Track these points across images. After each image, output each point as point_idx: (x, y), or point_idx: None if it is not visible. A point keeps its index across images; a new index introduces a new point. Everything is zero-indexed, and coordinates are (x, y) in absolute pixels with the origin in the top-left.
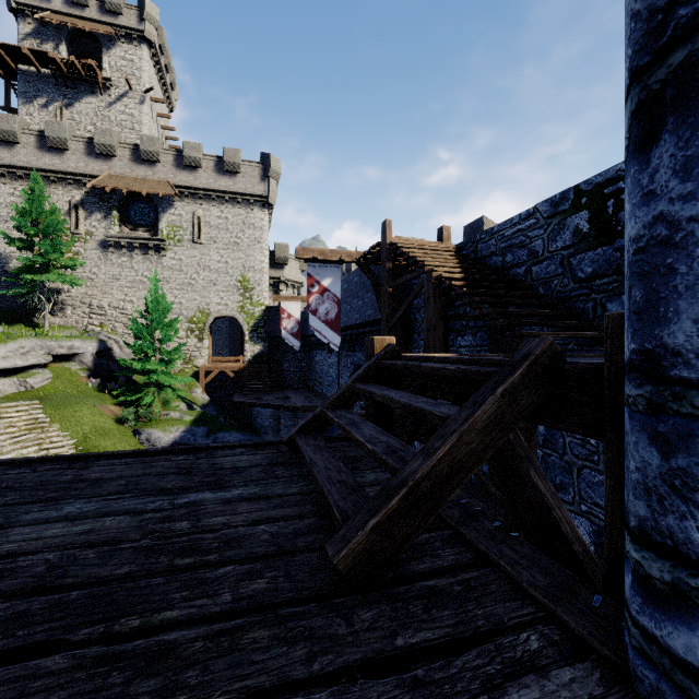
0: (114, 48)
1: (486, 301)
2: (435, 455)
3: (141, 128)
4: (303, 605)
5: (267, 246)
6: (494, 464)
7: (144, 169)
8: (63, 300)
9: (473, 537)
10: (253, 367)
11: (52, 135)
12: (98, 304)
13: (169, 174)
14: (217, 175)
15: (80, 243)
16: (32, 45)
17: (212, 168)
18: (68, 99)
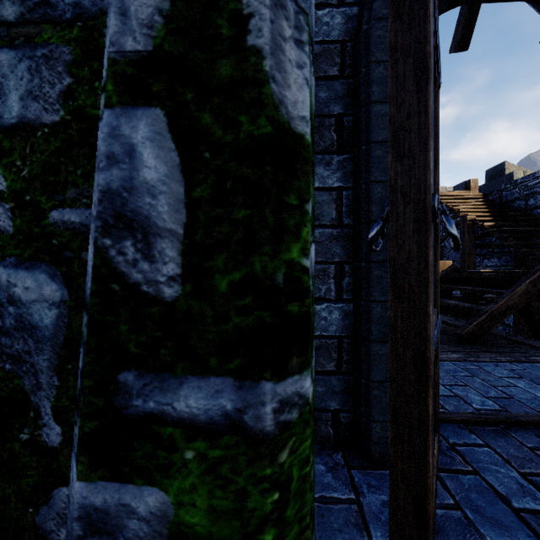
0: None
1: (512, 236)
2: (499, 303)
3: None
4: (452, 344)
5: None
6: (523, 317)
7: None
8: None
9: (514, 339)
10: None
11: None
12: None
13: None
14: None
15: None
16: None
17: None
18: None
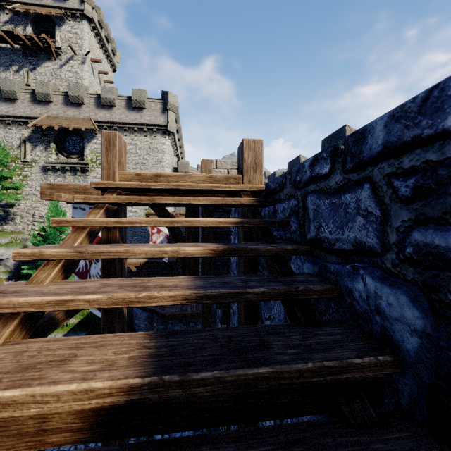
0: (63, 25)
1: None
2: None
3: (82, 81)
4: None
5: (167, 164)
6: None
7: (73, 110)
8: (14, 212)
9: None
10: (152, 263)
11: (5, 89)
12: (39, 214)
13: (92, 112)
14: (128, 111)
15: (28, 168)
16: (9, 29)
17: (124, 106)
18: (32, 65)
